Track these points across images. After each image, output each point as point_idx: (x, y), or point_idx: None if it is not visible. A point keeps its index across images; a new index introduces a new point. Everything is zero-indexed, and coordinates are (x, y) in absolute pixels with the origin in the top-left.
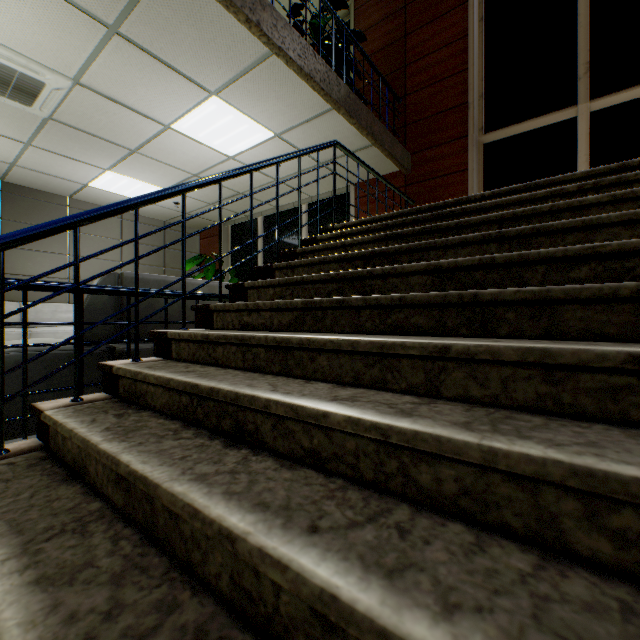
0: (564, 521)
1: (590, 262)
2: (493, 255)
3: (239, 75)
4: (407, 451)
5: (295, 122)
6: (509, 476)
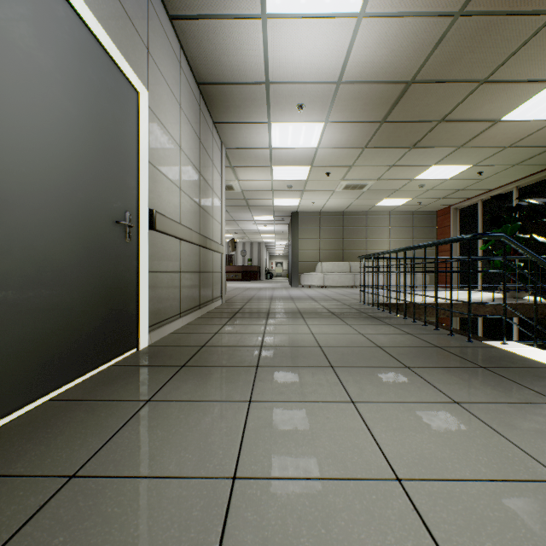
0: None
1: None
2: None
3: None
4: None
5: None
6: None
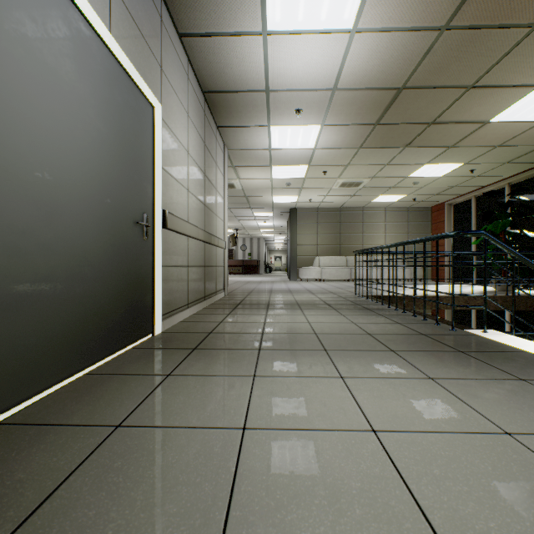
0: None
1: None
2: None
3: None
4: None
5: None
6: None
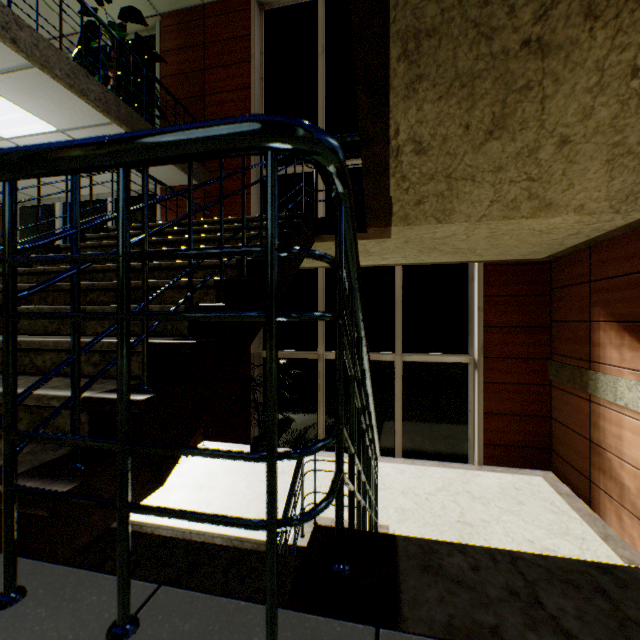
0: (82, 364)
1: (203, 270)
2: (162, 262)
3: (2, 71)
4: (34, 352)
5: (79, 124)
6: (68, 352)
